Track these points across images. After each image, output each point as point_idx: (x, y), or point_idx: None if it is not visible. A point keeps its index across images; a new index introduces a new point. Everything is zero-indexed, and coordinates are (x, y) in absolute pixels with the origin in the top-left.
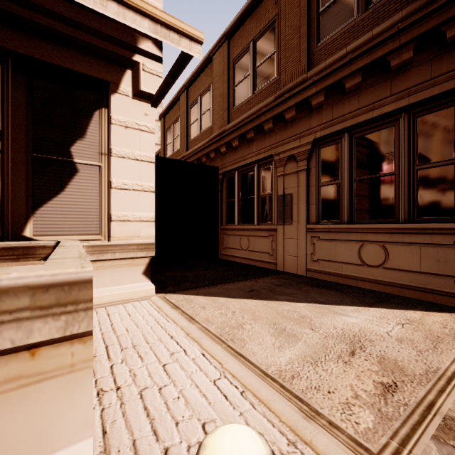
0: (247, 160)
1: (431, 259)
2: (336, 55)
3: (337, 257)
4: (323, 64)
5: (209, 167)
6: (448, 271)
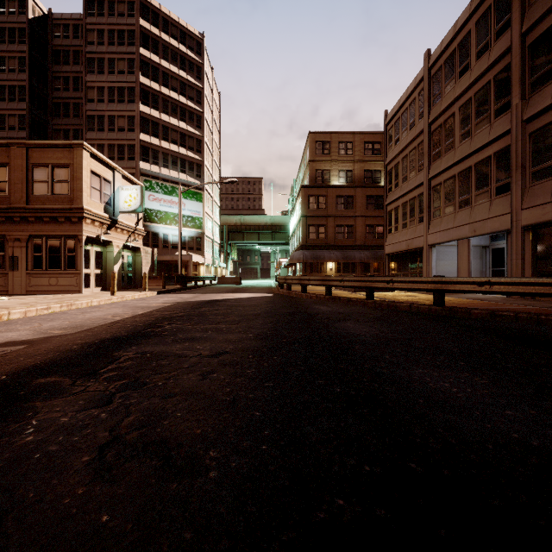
0: None
1: (69, 281)
2: (40, 206)
3: (41, 284)
4: (35, 206)
5: None
6: (73, 284)
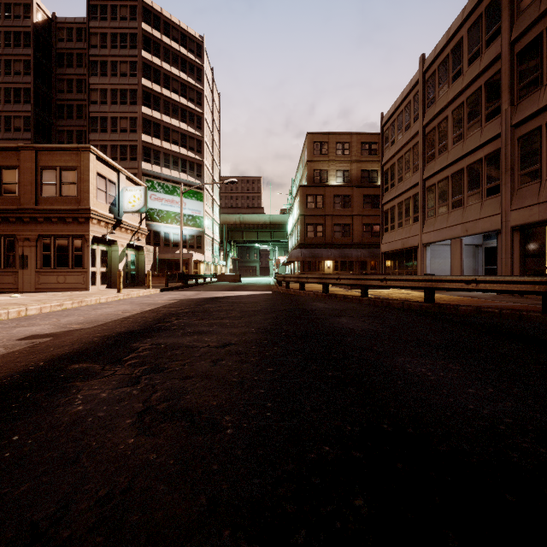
0: None
1: (77, 279)
2: (49, 207)
3: (49, 281)
4: (43, 207)
5: None
6: (80, 282)
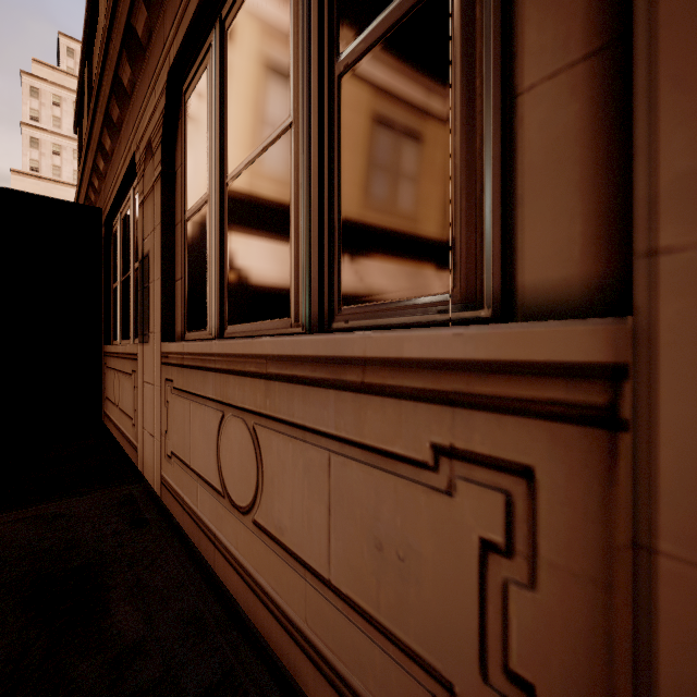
0: (118, 179)
1: (359, 527)
2: None
3: (191, 451)
4: None
5: (69, 206)
6: (411, 628)
